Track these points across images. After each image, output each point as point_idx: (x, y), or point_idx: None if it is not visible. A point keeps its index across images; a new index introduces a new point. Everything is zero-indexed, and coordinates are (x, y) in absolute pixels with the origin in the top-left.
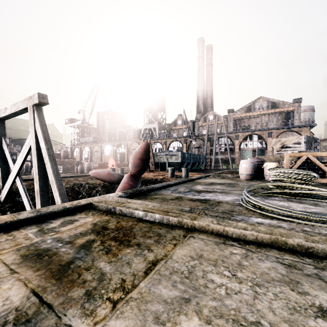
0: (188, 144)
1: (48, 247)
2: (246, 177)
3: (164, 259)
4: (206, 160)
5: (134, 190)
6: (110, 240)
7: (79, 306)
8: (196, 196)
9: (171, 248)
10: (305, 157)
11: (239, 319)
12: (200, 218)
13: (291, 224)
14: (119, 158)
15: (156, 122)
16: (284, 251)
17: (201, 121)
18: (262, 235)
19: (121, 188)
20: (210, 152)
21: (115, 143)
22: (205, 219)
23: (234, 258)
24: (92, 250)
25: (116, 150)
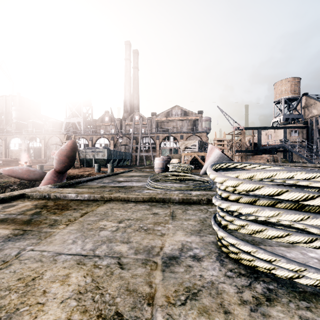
0: (115, 141)
1: (4, 217)
2: (159, 170)
3: (92, 211)
4: (132, 157)
5: (62, 183)
6: (53, 210)
7: (48, 228)
8: (117, 184)
9: (96, 207)
10: (193, 156)
11: (123, 219)
12: (115, 193)
13: (162, 191)
14: (32, 154)
15: (80, 116)
16: (154, 202)
17: (128, 120)
18: (145, 196)
19: (45, 184)
20: (136, 149)
21: (26, 136)
22: (118, 193)
23: (129, 206)
24: (42, 214)
25: (28, 145)
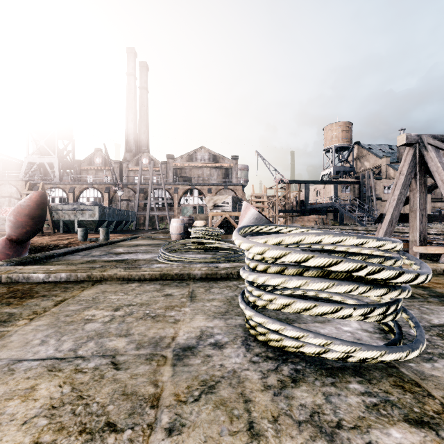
0: (111, 194)
1: None
2: (177, 237)
3: (72, 298)
4: (138, 218)
5: (22, 258)
6: (6, 299)
7: None
8: (113, 258)
9: (79, 292)
10: (224, 216)
11: (121, 305)
12: (110, 270)
13: (179, 264)
14: None
15: (54, 154)
16: (167, 280)
17: (132, 164)
18: (155, 273)
19: None
20: (144, 206)
21: None
22: (114, 270)
23: (131, 288)
24: None
25: None
